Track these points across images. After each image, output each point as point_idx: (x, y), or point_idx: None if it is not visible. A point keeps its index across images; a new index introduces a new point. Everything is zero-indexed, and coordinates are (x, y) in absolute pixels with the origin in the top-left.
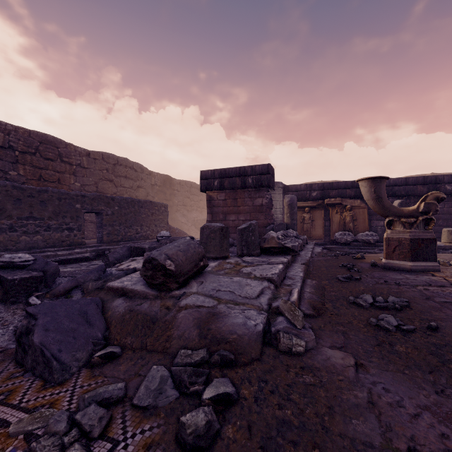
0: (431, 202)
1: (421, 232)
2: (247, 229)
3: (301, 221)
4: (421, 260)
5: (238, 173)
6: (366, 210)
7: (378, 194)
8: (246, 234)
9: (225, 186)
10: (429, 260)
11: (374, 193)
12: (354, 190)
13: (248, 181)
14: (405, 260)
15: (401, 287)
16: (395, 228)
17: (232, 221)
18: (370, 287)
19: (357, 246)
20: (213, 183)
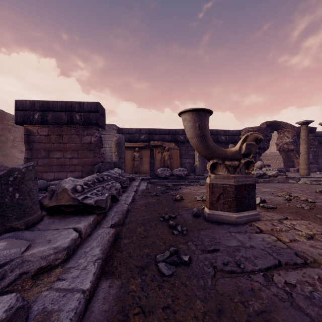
0: (252, 143)
1: (244, 177)
2: (2, 179)
3: (133, 158)
4: (244, 209)
5: (64, 107)
6: (178, 151)
7: (203, 131)
8: (0, 190)
9: (48, 120)
10: (251, 209)
11: (199, 130)
12: (170, 136)
13: (76, 118)
14: (230, 210)
15: (254, 282)
16: (219, 172)
17: (56, 159)
18: (211, 294)
19: (173, 180)
20: (33, 115)
